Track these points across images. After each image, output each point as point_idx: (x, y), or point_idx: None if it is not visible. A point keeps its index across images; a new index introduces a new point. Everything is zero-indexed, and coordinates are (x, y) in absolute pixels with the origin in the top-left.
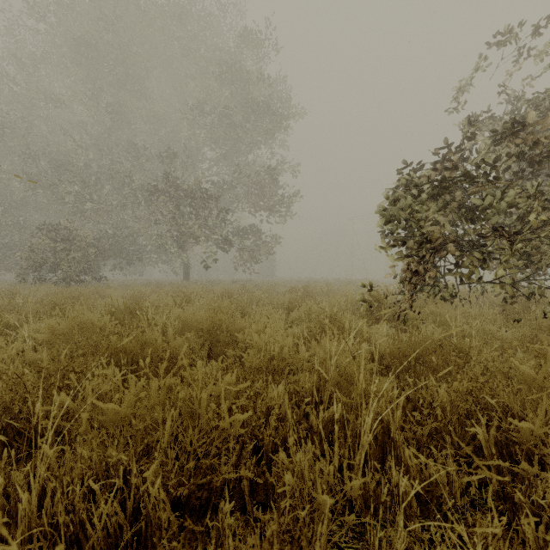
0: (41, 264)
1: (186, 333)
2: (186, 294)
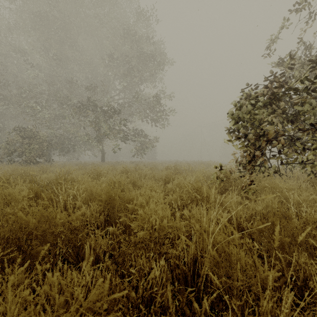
0: (11, 151)
1: (92, 202)
2: (98, 171)
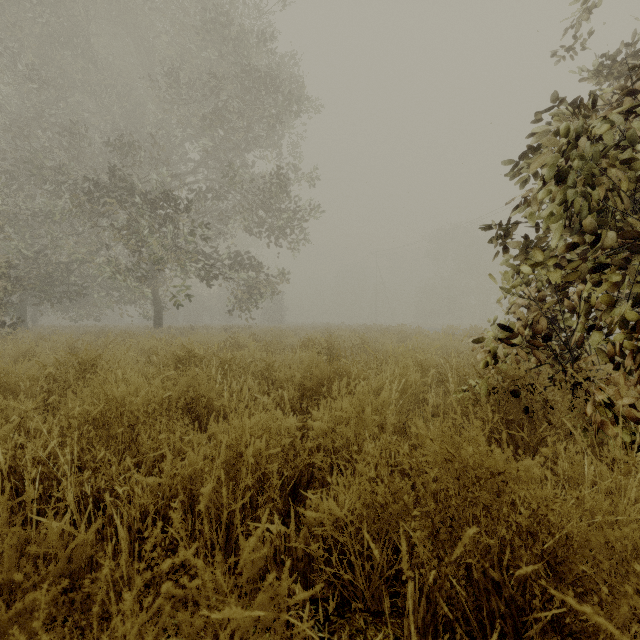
0: None
1: None
2: (84, 359)
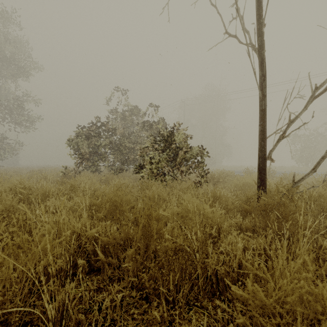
0: None
1: None
2: None
